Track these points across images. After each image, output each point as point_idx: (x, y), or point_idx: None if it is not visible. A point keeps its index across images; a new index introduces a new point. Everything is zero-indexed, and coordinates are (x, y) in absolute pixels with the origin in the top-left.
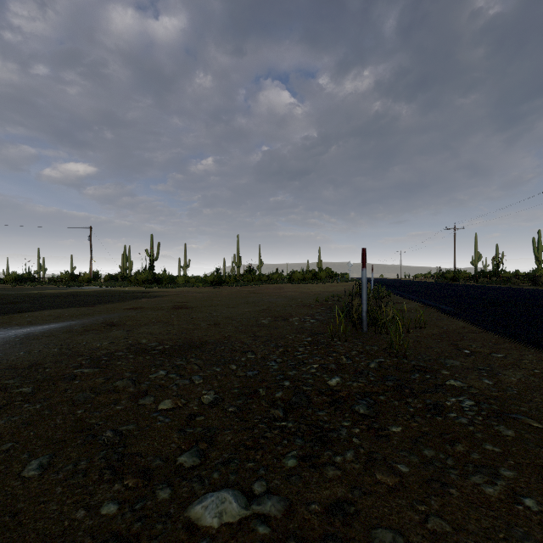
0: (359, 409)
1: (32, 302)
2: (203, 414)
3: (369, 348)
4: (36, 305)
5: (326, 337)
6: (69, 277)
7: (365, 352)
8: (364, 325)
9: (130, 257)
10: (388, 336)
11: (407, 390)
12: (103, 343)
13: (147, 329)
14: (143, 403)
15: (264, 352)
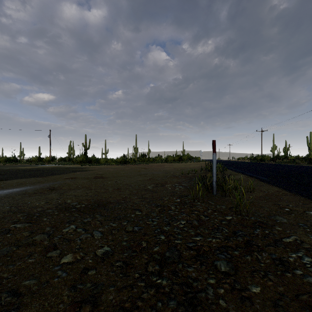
0: (220, 266)
1: (10, 174)
2: (95, 267)
3: (219, 207)
4: (11, 176)
5: (189, 199)
6: (37, 159)
7: (217, 210)
8: (214, 190)
9: (73, 147)
10: (230, 198)
11: (255, 246)
12: (41, 202)
13: (73, 192)
14: (50, 256)
15: (147, 210)
